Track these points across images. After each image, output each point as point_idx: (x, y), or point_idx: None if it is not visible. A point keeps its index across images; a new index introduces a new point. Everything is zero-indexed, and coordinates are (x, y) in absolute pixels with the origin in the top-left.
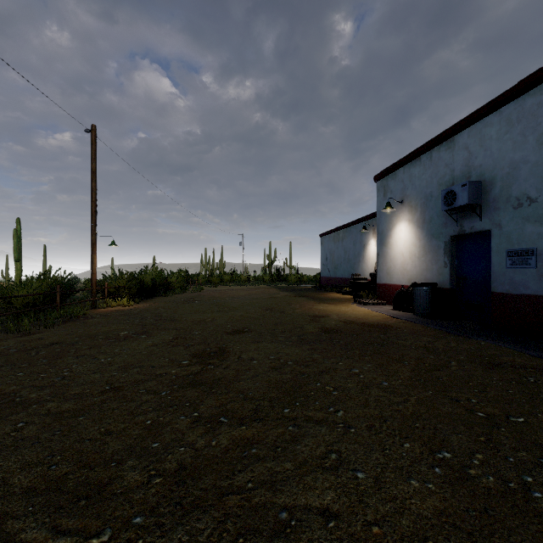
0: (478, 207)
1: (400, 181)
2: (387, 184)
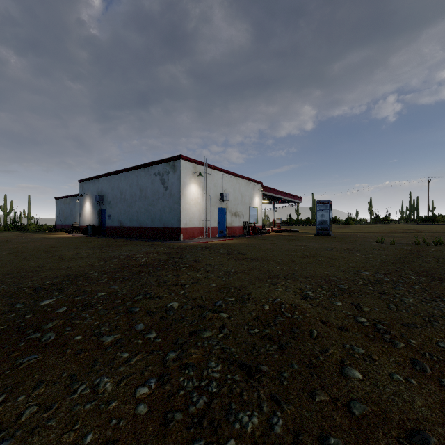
0: (104, 202)
1: (87, 186)
2: (83, 185)
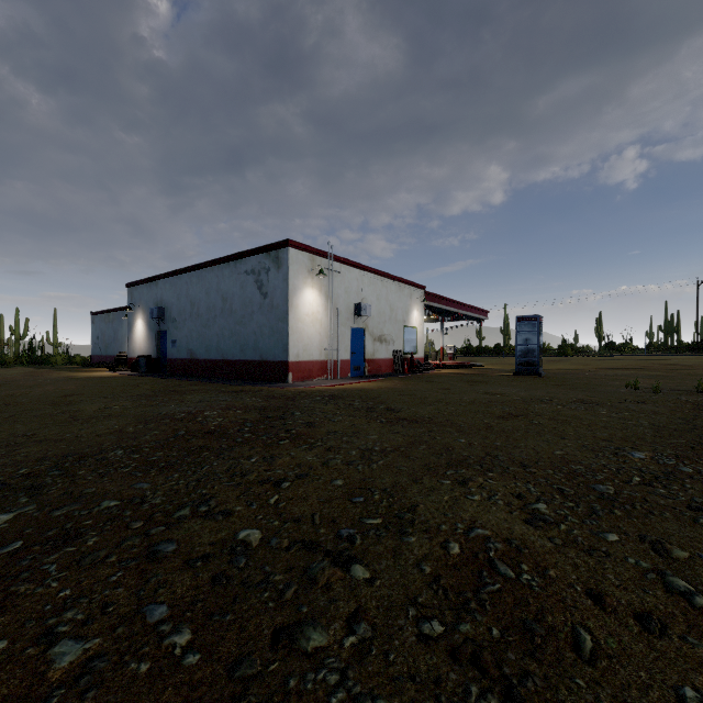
0: (165, 319)
1: (139, 294)
2: (133, 292)
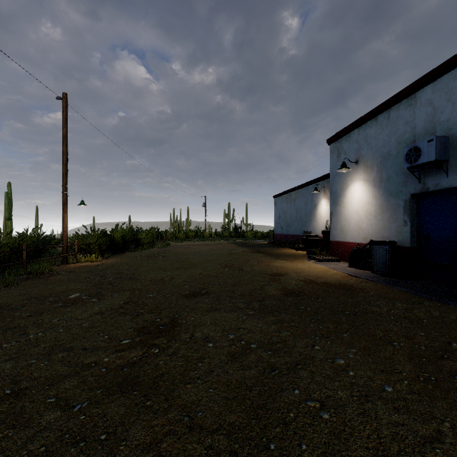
0: (445, 163)
1: (355, 143)
2: (341, 146)
